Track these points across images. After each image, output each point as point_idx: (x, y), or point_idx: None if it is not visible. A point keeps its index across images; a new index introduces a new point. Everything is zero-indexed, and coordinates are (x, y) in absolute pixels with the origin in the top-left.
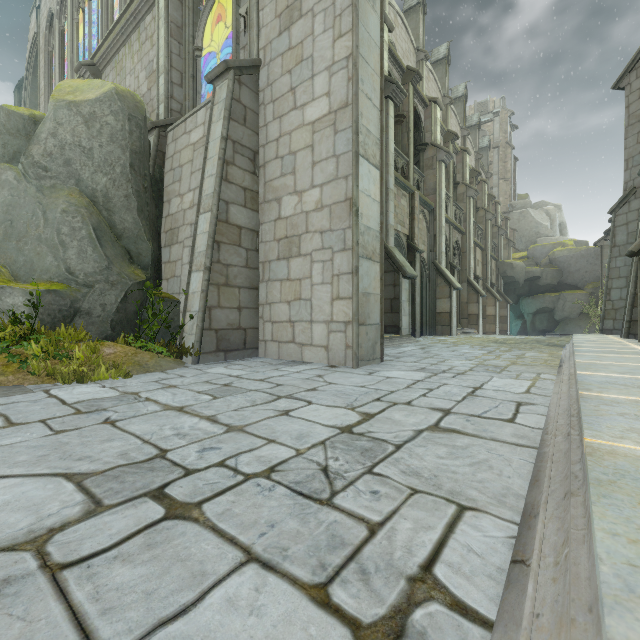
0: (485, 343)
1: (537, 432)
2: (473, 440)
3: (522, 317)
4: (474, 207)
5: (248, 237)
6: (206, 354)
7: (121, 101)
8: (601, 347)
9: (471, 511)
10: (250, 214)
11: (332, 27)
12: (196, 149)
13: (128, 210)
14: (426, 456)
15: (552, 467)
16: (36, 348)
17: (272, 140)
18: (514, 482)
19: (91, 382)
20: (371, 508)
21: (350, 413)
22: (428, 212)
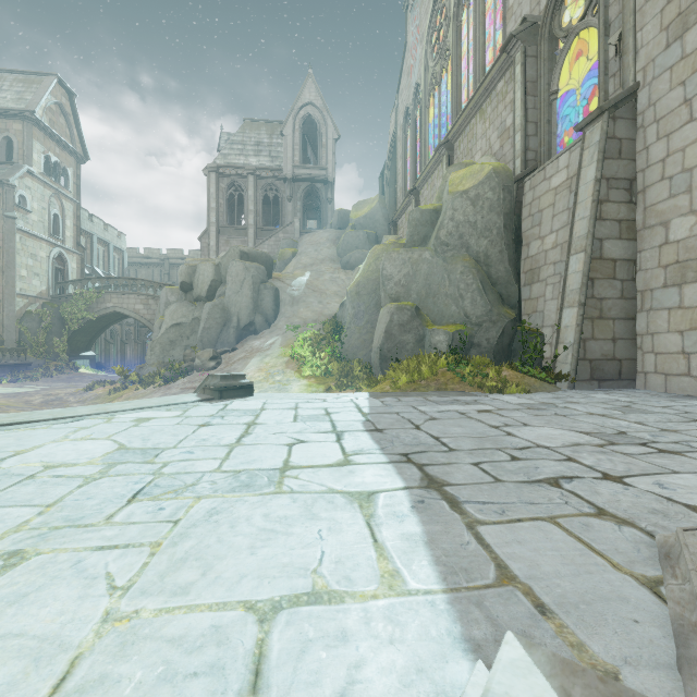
0: None
1: None
2: None
3: None
4: None
5: (623, 268)
6: (580, 382)
7: (497, 177)
8: None
9: None
10: (625, 244)
11: None
12: (558, 193)
13: (501, 262)
14: None
15: None
16: (467, 369)
17: (655, 162)
18: None
19: (505, 394)
20: None
21: None
22: None
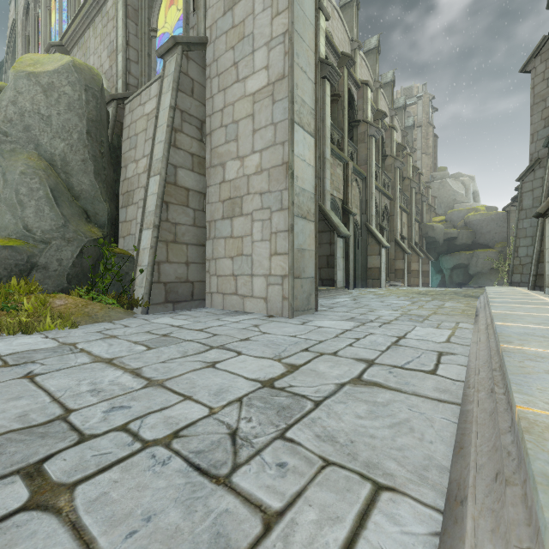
0: (410, 294)
1: (459, 385)
2: (395, 395)
3: (441, 272)
4: (400, 177)
5: (195, 198)
6: (155, 305)
7: (78, 73)
8: (512, 298)
9: (388, 492)
10: (197, 177)
11: (270, 6)
12: (149, 119)
13: (85, 173)
14: (345, 415)
15: (478, 432)
16: None
17: (217, 110)
18: (437, 449)
19: (36, 333)
20: (273, 489)
21: (276, 365)
22: (360, 180)
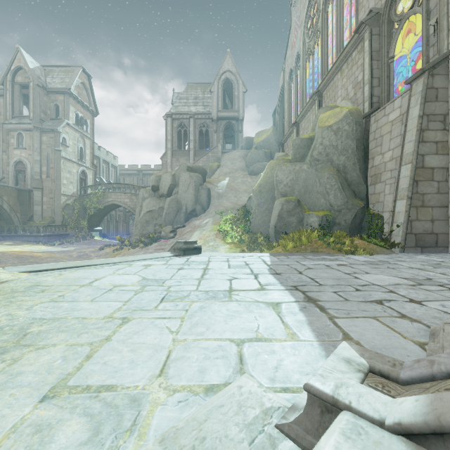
0: None
1: None
2: None
3: None
4: None
5: (439, 173)
6: (408, 248)
7: (351, 116)
8: None
9: None
10: (440, 158)
11: None
12: (393, 124)
13: (354, 170)
14: None
15: None
16: (331, 239)
17: None
18: None
19: (356, 255)
20: None
21: None
22: None
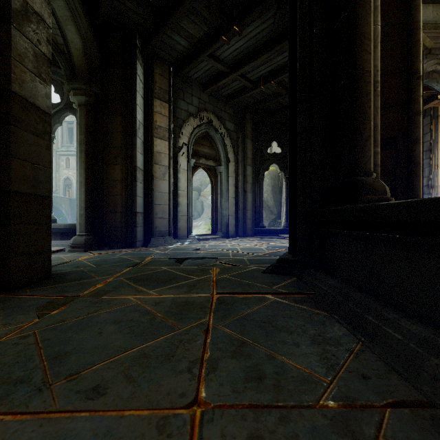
0: None
1: None
2: None
3: None
4: None
5: None
6: None
7: (269, 175)
8: None
9: None
10: None
11: None
12: None
13: (271, 201)
14: None
15: None
16: None
17: None
18: None
19: None
20: None
21: None
22: None
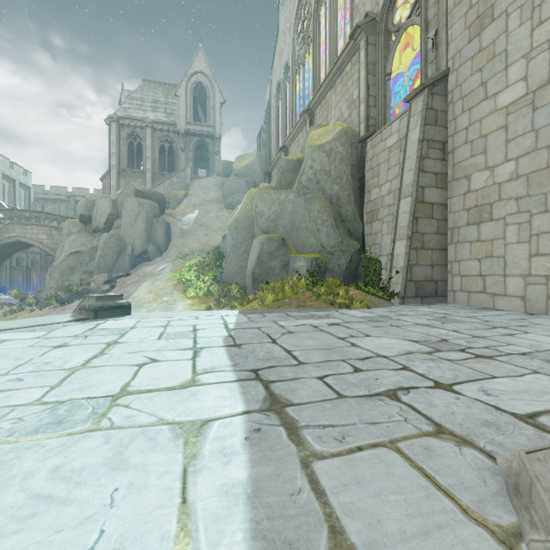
0: None
1: None
2: None
3: None
4: None
5: (438, 210)
6: (408, 298)
7: (346, 135)
8: None
9: None
10: (440, 192)
11: (529, 19)
12: (391, 151)
13: (349, 204)
14: None
15: None
16: (322, 289)
17: (461, 129)
18: None
19: (352, 309)
20: None
21: None
22: None
